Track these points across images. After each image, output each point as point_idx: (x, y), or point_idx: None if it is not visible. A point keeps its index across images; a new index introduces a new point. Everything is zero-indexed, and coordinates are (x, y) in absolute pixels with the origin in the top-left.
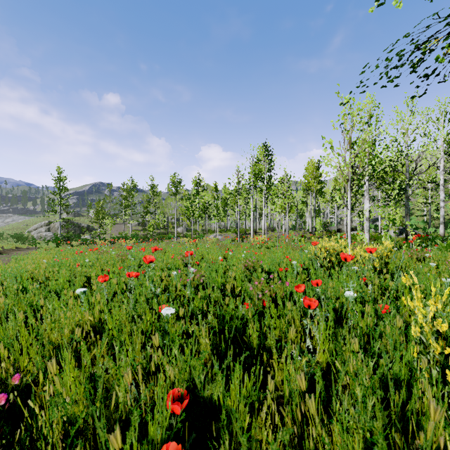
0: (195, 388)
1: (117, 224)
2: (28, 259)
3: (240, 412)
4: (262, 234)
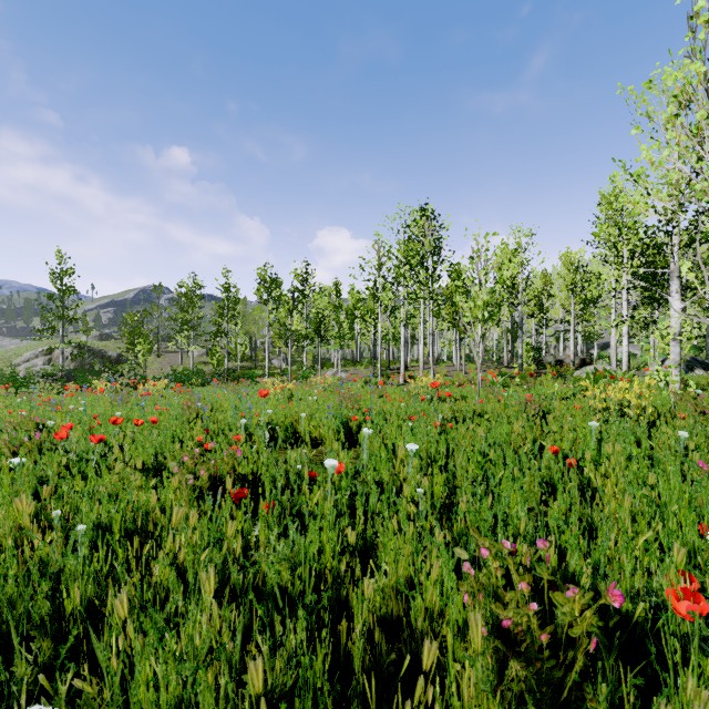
0: None
1: (172, 353)
2: None
3: None
4: (420, 370)
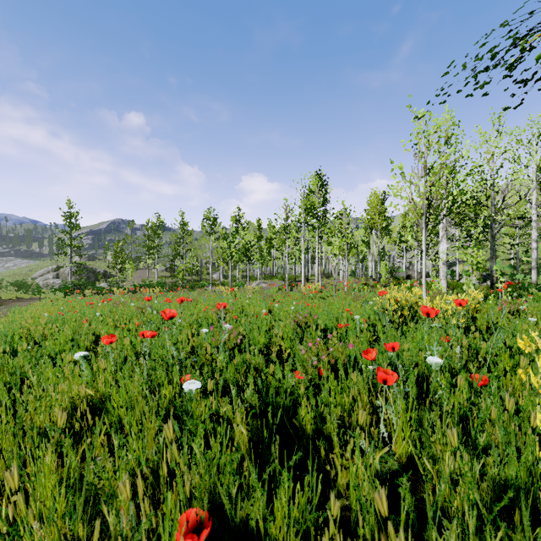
0: (223, 506)
1: (140, 270)
2: (27, 312)
3: (289, 540)
4: (315, 281)
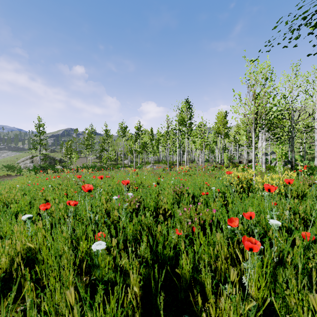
0: None
1: (81, 158)
2: (8, 184)
3: None
4: (185, 165)
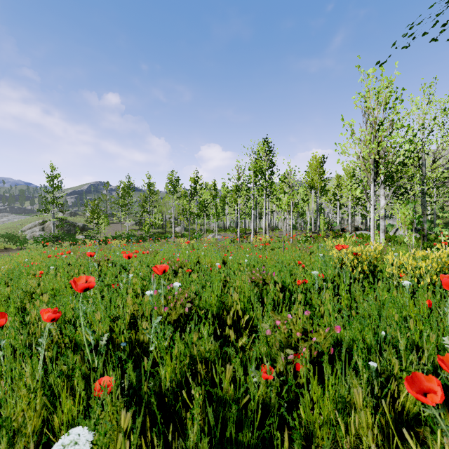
0: None
1: (114, 224)
2: None
3: None
4: (263, 234)
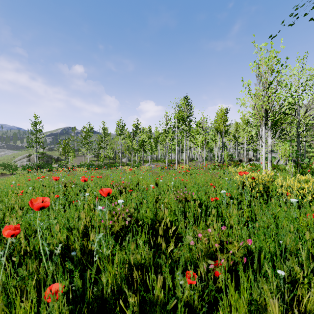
0: None
1: (79, 156)
2: None
3: None
4: (184, 163)
